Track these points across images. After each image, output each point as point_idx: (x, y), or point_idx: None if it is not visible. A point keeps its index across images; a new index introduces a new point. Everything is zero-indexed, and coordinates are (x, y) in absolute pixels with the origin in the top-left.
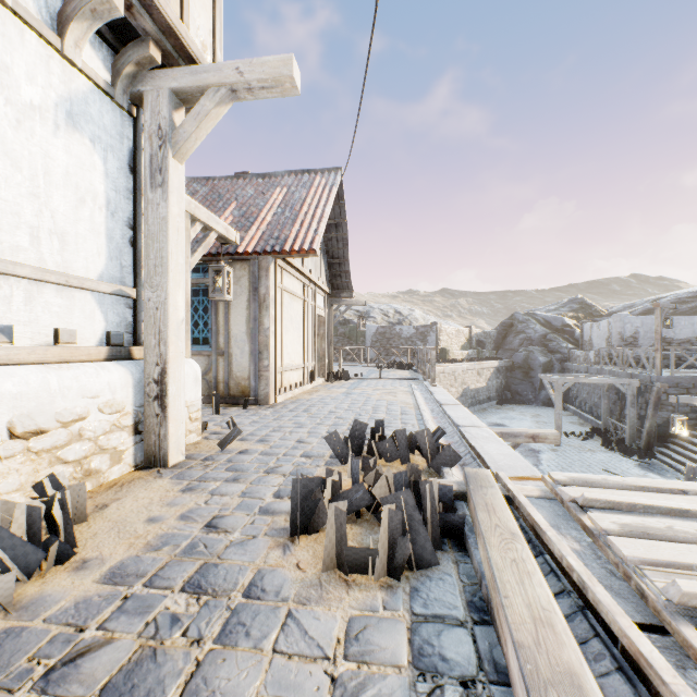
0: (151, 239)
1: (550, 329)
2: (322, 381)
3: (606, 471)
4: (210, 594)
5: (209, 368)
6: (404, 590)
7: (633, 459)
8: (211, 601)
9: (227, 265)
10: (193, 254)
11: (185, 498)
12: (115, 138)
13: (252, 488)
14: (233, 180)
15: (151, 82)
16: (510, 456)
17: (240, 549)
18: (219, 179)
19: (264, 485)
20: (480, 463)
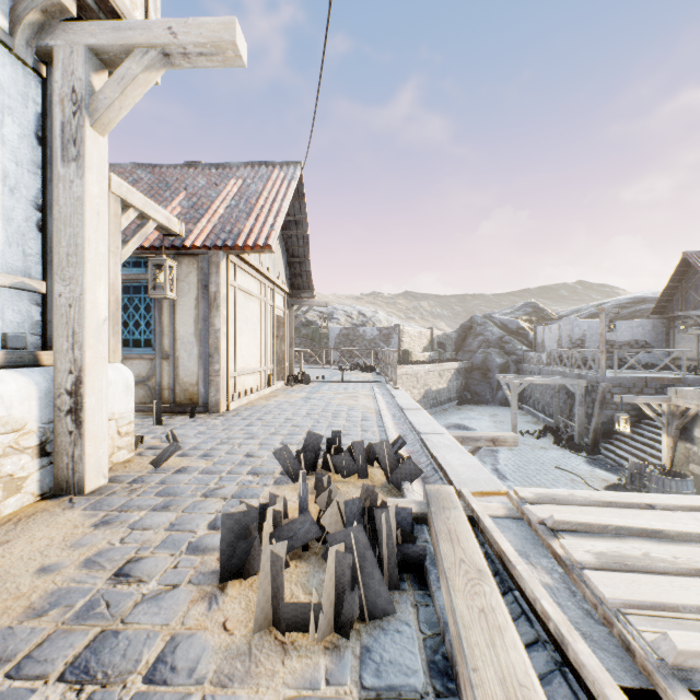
0: (63, 222)
1: (506, 331)
2: (282, 385)
3: (558, 468)
4: (99, 681)
5: (152, 373)
6: (353, 652)
7: (582, 455)
8: (98, 694)
9: (172, 259)
10: (125, 244)
11: (97, 535)
12: (16, 99)
13: (183, 517)
14: (183, 168)
15: (63, 35)
16: (473, 467)
17: (153, 606)
18: (167, 166)
19: (198, 512)
20: (442, 476)
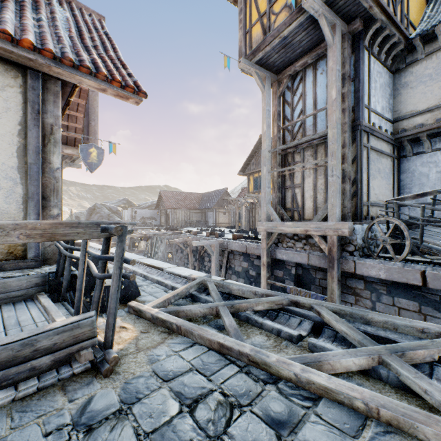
0: None
1: (112, 212)
2: None
3: None
4: None
5: None
6: None
7: None
8: None
9: None
10: None
11: None
12: None
13: None
14: None
15: None
16: None
17: None
18: None
19: None
20: None
